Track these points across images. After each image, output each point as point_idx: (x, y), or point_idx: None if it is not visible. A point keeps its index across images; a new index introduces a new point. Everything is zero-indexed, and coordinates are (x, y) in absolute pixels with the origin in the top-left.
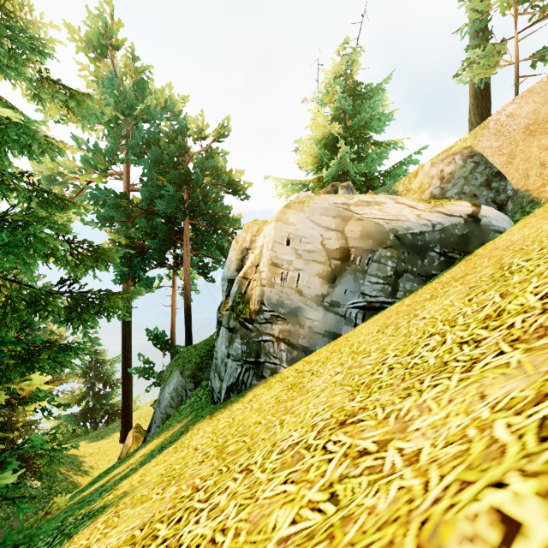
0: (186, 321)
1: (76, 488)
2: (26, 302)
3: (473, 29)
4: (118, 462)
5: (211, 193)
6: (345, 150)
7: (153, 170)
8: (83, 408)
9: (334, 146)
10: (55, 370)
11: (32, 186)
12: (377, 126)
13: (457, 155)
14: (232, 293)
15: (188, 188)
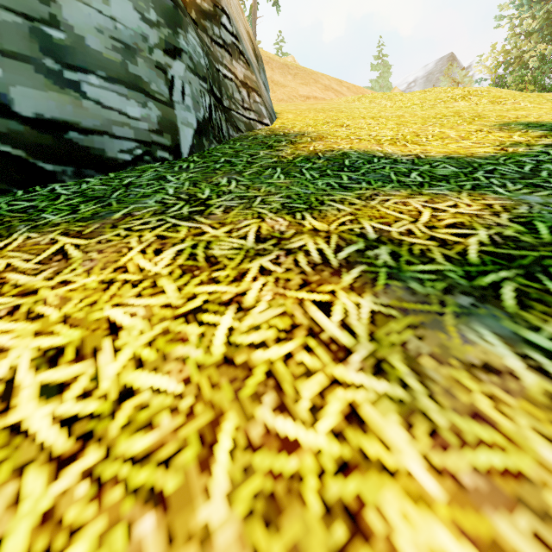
0: None
1: None
2: None
3: None
4: None
5: None
6: None
7: None
8: None
9: None
10: None
11: None
12: None
13: None
14: None
15: None
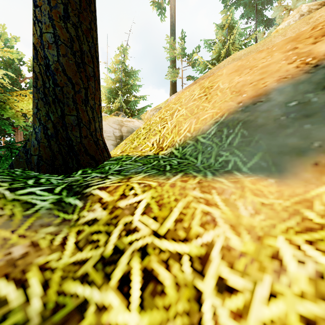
0: None
1: None
2: None
3: (170, 60)
4: None
5: None
6: (121, 97)
7: None
8: None
9: (116, 93)
10: None
11: None
12: (135, 88)
13: (158, 109)
14: None
15: None
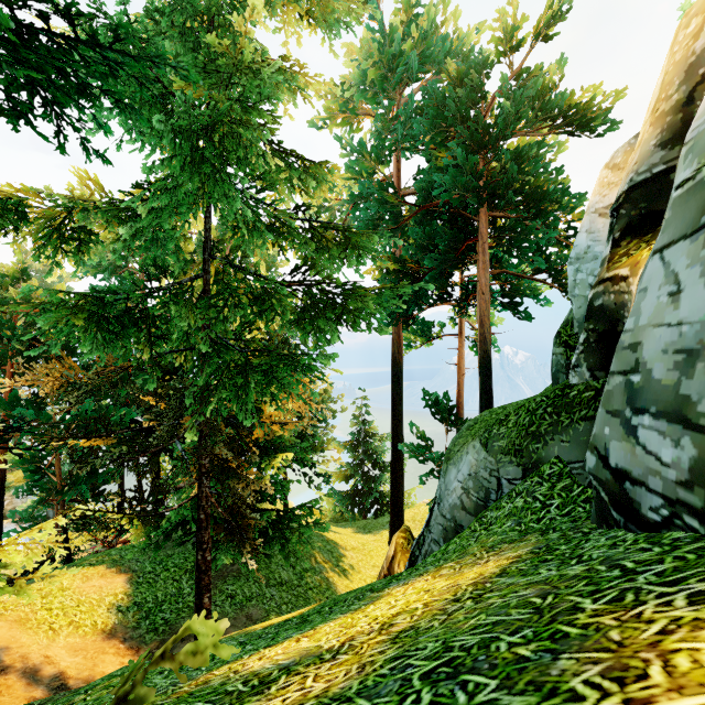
0: (482, 378)
1: (329, 590)
2: (253, 297)
3: None
4: (354, 594)
5: (529, 149)
6: None
7: (431, 133)
8: (352, 488)
9: None
10: (277, 396)
11: (269, 144)
12: None
13: None
14: (698, 130)
15: (486, 158)
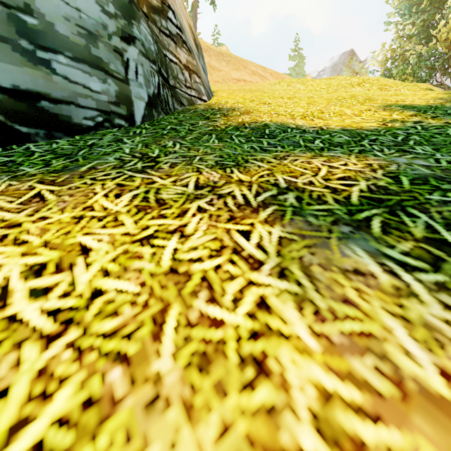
0: None
1: None
2: None
3: None
4: None
5: None
6: None
7: None
8: None
9: None
10: None
11: None
12: None
13: None
14: None
15: None
